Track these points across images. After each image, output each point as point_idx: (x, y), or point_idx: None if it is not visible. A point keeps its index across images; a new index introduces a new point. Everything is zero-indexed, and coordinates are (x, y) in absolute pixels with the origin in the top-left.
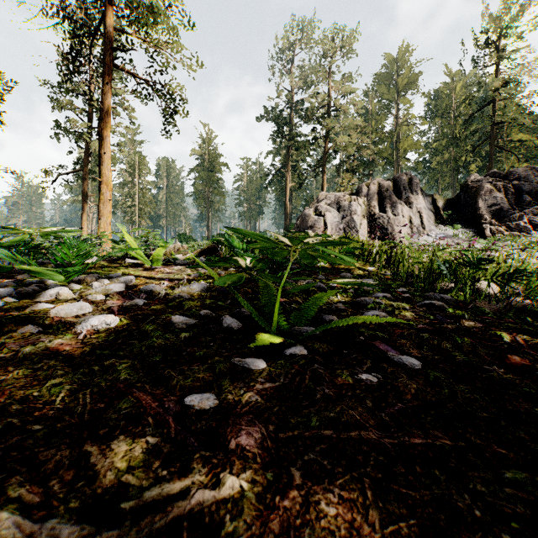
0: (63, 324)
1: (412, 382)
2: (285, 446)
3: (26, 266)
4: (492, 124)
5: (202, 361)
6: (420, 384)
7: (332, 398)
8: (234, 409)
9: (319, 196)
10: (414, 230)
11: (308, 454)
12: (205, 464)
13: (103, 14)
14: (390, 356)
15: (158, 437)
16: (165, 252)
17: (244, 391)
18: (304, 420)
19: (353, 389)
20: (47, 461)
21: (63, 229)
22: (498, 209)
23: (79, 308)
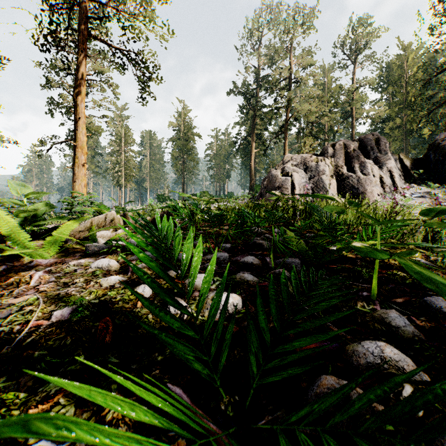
0: None
1: None
2: None
3: None
4: None
5: None
6: None
7: None
8: None
9: (284, 158)
10: (386, 190)
11: None
12: None
13: None
14: None
15: None
16: (90, 225)
17: None
18: None
19: None
20: None
21: None
22: None
23: None
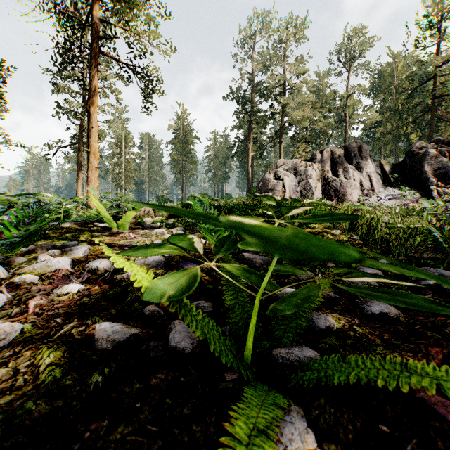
0: None
1: None
2: None
3: None
4: (432, 98)
5: None
6: None
7: None
8: None
9: (277, 162)
10: (364, 192)
11: None
12: None
13: (91, 8)
14: None
15: None
16: (135, 215)
17: None
18: None
19: None
20: None
21: None
22: (443, 173)
23: None
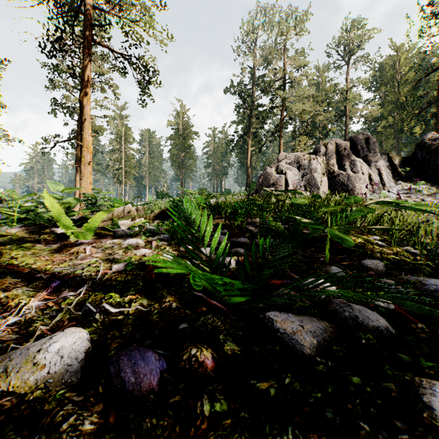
0: None
1: None
2: None
3: None
4: (438, 89)
5: None
6: None
7: None
8: None
9: (279, 156)
10: (374, 187)
11: None
12: None
13: None
14: None
15: None
16: (111, 216)
17: None
18: None
19: None
20: None
21: None
22: None
23: None
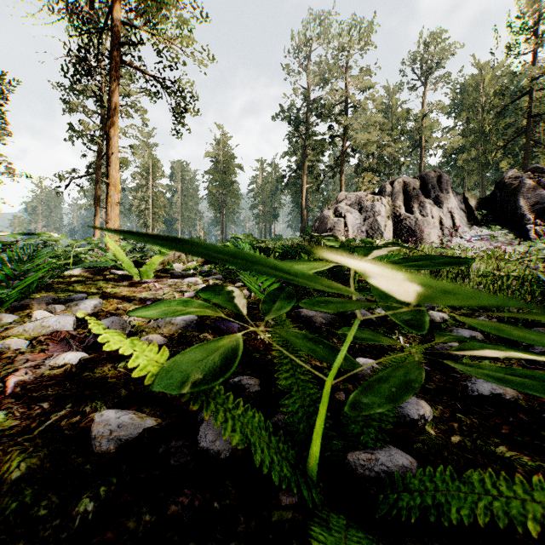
0: None
1: None
2: None
3: None
4: (526, 117)
5: None
6: None
7: None
8: None
9: (338, 196)
10: (445, 232)
11: None
12: None
13: (111, 8)
14: None
15: None
16: (163, 260)
17: None
18: None
19: None
20: None
21: None
22: (543, 208)
23: None
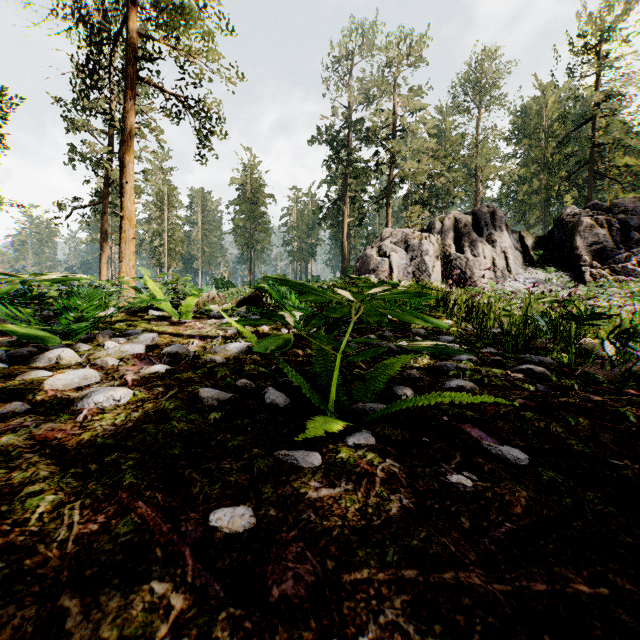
0: (59, 399)
1: (520, 488)
2: (350, 597)
3: (12, 326)
4: (591, 146)
5: (236, 456)
6: (531, 489)
7: (413, 514)
8: (277, 533)
9: (382, 233)
10: (497, 274)
11: (384, 611)
12: (234, 630)
13: (125, 17)
14: (486, 447)
15: (168, 582)
16: (197, 302)
17: (291, 502)
18: (376, 552)
19: (441, 499)
20: (1, 626)
21: (64, 277)
22: (601, 249)
23: (82, 378)
